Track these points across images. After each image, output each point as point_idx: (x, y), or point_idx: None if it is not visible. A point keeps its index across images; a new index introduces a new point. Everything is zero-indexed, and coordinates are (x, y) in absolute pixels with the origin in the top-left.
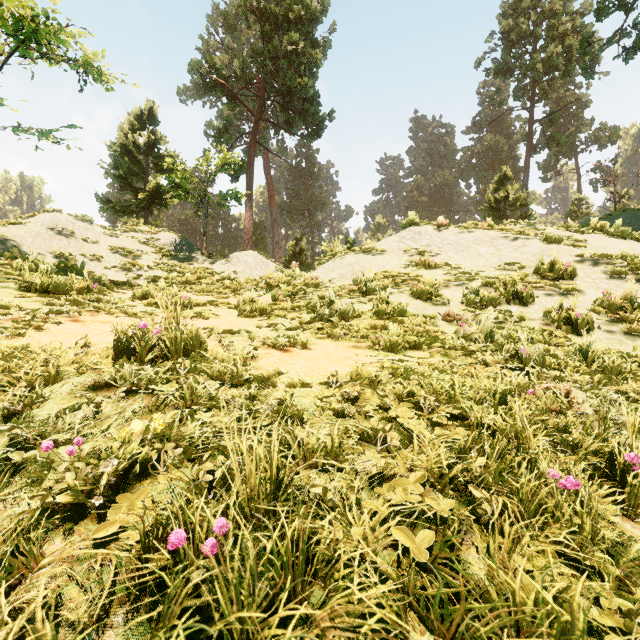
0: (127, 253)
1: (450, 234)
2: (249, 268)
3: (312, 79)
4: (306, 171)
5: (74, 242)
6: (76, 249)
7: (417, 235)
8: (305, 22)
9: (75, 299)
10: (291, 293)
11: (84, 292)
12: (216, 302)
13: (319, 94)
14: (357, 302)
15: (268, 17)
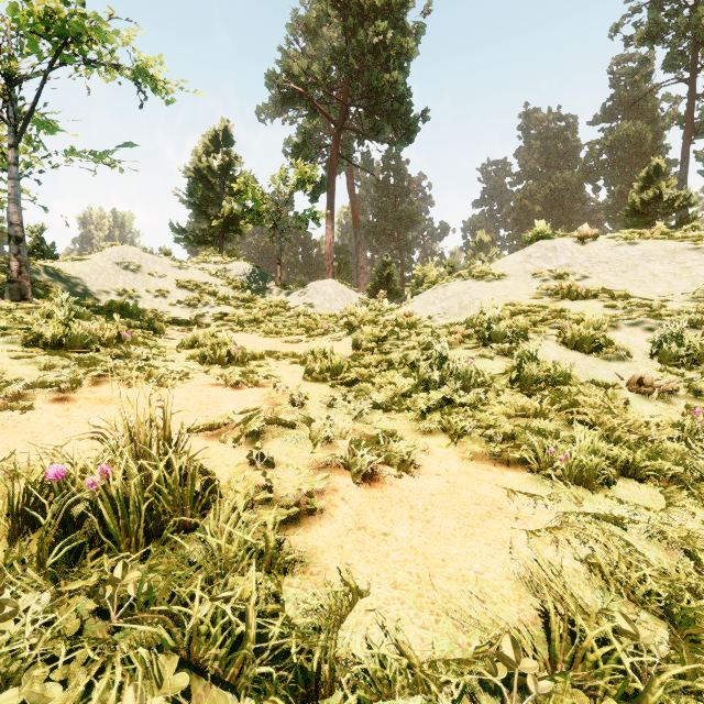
0: (194, 287)
1: (601, 248)
2: (328, 300)
3: (402, 74)
4: (394, 185)
5: (140, 277)
6: (141, 284)
7: (550, 252)
8: (394, 7)
9: (90, 357)
10: (378, 338)
11: (112, 344)
12: (278, 354)
13: (410, 92)
14: (478, 356)
15: (351, 9)
